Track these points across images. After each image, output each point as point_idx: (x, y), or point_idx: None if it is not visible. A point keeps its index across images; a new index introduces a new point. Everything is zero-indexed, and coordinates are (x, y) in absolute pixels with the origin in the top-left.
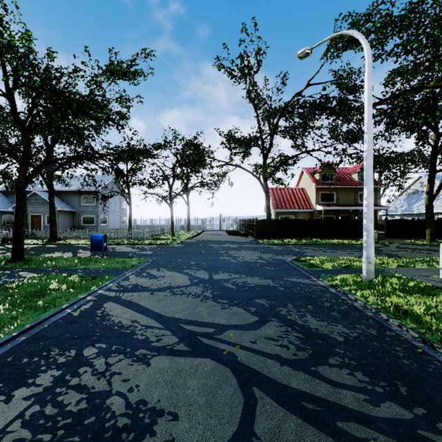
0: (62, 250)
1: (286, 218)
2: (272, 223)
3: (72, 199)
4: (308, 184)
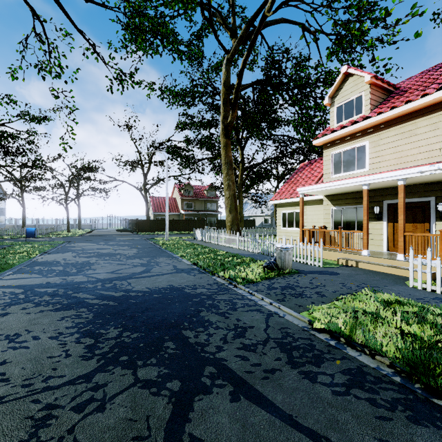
0: None
1: (161, 219)
2: (149, 222)
3: None
4: (177, 195)
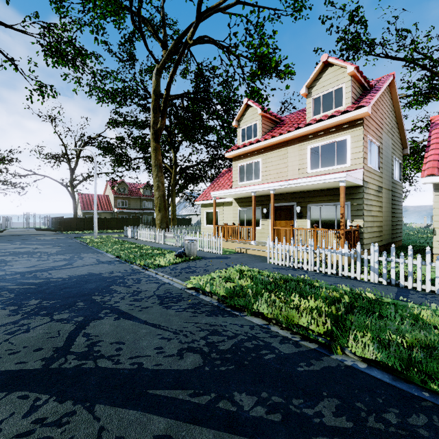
0: None
1: (92, 217)
2: (76, 220)
3: None
4: (110, 193)
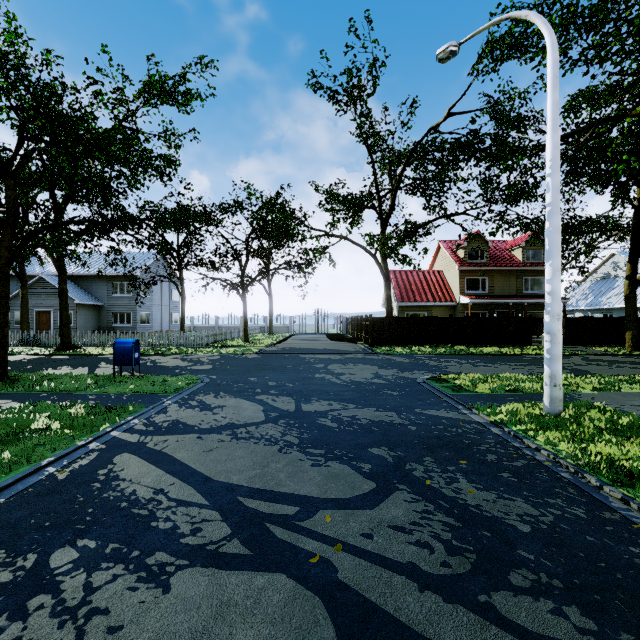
0: (75, 363)
1: (415, 315)
2: (394, 322)
3: (97, 288)
4: (447, 264)
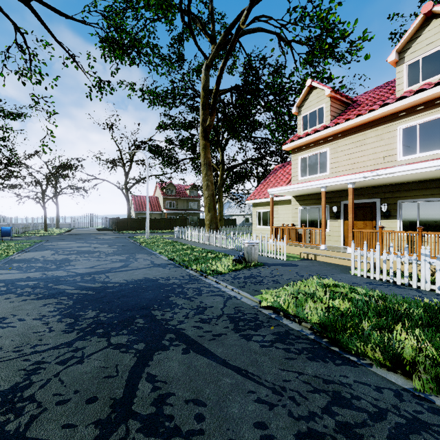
0: None
1: (143, 217)
2: (130, 221)
3: None
4: (160, 194)
